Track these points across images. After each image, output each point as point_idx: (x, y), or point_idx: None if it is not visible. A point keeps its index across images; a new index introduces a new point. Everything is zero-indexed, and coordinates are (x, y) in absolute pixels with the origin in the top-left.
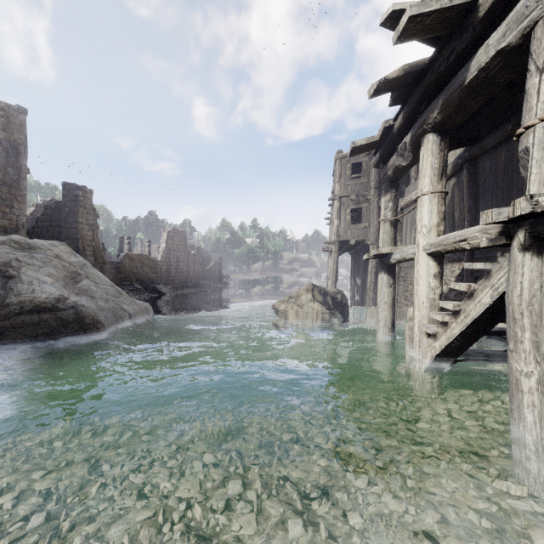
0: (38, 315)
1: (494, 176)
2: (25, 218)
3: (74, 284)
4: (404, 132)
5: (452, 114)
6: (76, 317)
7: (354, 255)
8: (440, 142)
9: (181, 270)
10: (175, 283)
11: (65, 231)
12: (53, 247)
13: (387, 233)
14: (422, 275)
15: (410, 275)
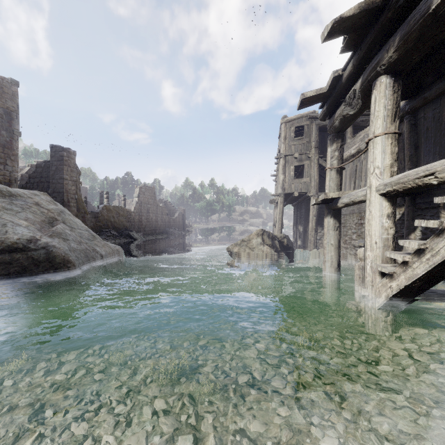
0: (10, 255)
1: (437, 124)
2: (17, 174)
3: (50, 228)
4: (352, 81)
5: (410, 50)
6: (46, 257)
7: (297, 206)
8: (394, 83)
9: (151, 220)
10: (146, 230)
11: (52, 186)
12: (33, 196)
13: (333, 180)
14: (375, 216)
15: (350, 221)
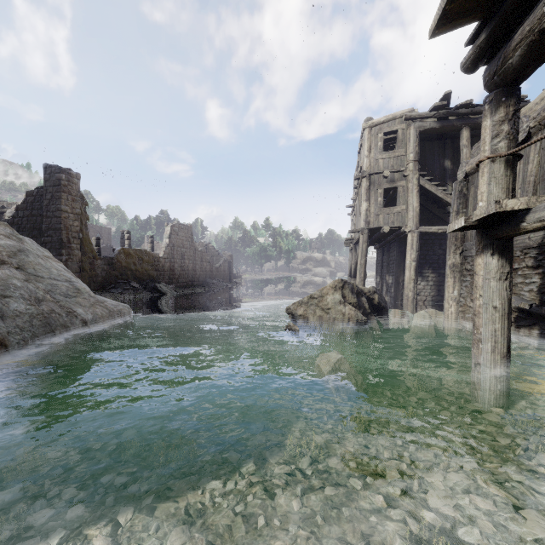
0: None
1: None
2: None
3: None
4: None
5: None
6: None
7: (382, 249)
8: None
9: (186, 268)
10: (180, 282)
11: (46, 221)
12: None
13: (498, 180)
14: None
15: None
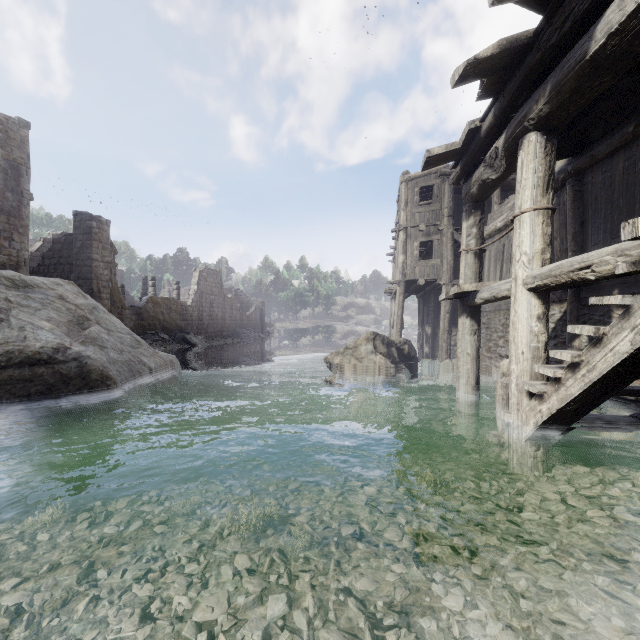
0: (31, 369)
1: (608, 192)
2: (27, 254)
3: (80, 331)
4: (494, 135)
5: (565, 103)
6: (79, 371)
7: (423, 298)
8: (546, 143)
9: (215, 317)
10: (208, 332)
11: (76, 270)
12: (56, 286)
13: (469, 266)
14: (522, 317)
15: (495, 321)
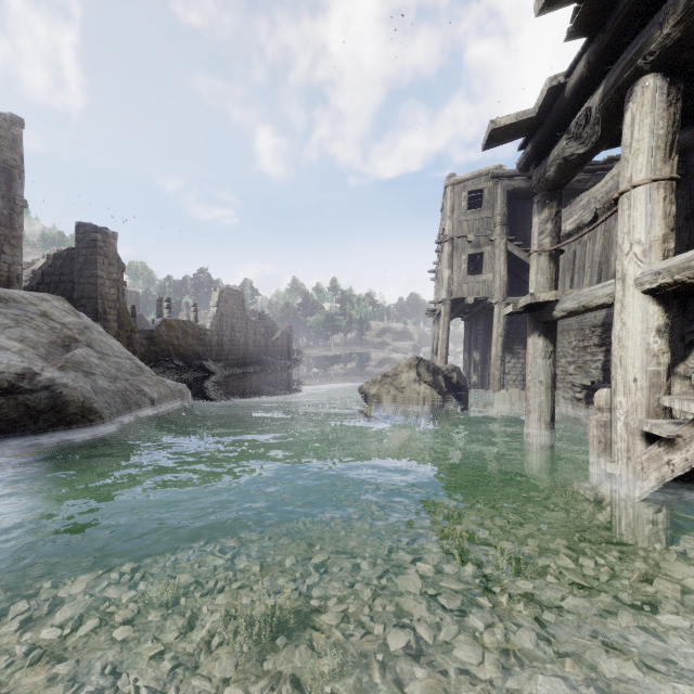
0: None
1: None
2: (20, 268)
3: (65, 354)
4: (583, 94)
5: None
6: (52, 403)
7: (470, 321)
8: (669, 88)
9: (237, 343)
10: (229, 359)
11: (79, 288)
12: (39, 301)
13: (543, 272)
14: (634, 331)
15: (563, 344)
